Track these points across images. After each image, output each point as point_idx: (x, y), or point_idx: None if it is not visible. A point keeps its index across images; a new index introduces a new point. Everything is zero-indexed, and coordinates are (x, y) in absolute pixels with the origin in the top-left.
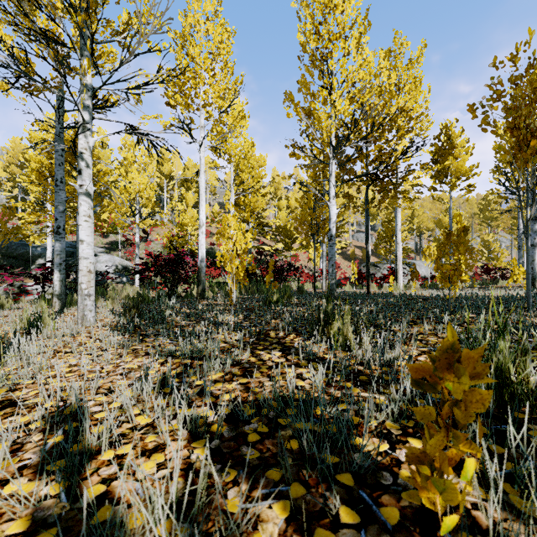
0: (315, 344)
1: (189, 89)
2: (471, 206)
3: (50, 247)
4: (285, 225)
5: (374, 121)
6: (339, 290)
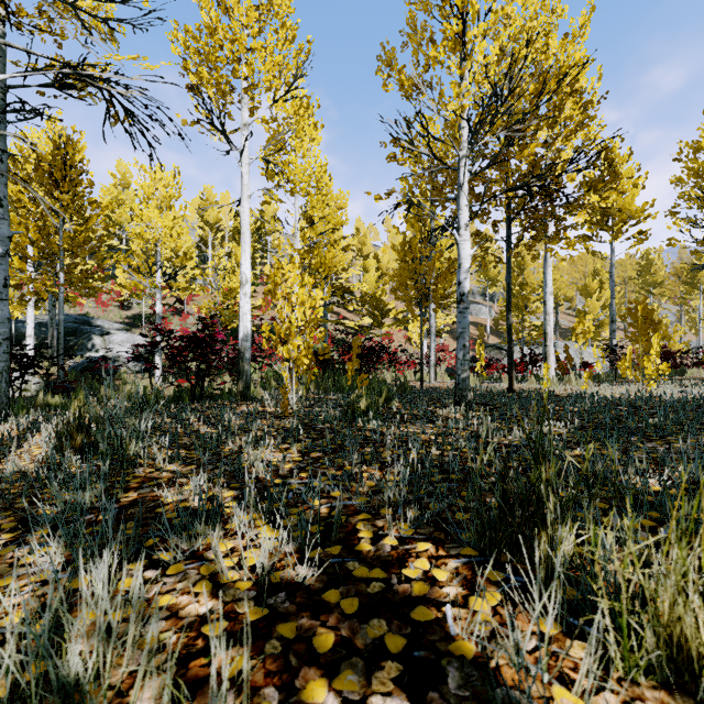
0: (520, 615)
1: (221, 58)
2: (624, 268)
3: (32, 320)
4: (374, 292)
5: (540, 88)
6: None
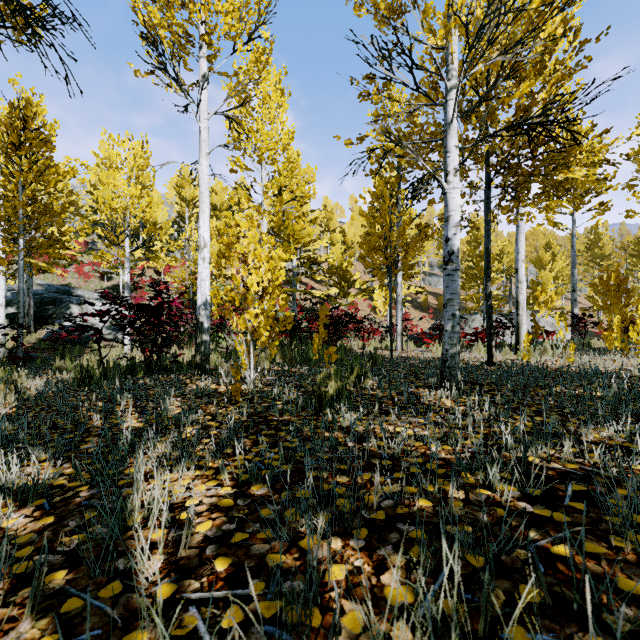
0: None
1: None
2: None
3: (3, 289)
4: (340, 264)
5: None
6: (427, 355)
